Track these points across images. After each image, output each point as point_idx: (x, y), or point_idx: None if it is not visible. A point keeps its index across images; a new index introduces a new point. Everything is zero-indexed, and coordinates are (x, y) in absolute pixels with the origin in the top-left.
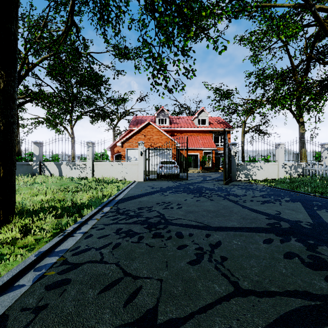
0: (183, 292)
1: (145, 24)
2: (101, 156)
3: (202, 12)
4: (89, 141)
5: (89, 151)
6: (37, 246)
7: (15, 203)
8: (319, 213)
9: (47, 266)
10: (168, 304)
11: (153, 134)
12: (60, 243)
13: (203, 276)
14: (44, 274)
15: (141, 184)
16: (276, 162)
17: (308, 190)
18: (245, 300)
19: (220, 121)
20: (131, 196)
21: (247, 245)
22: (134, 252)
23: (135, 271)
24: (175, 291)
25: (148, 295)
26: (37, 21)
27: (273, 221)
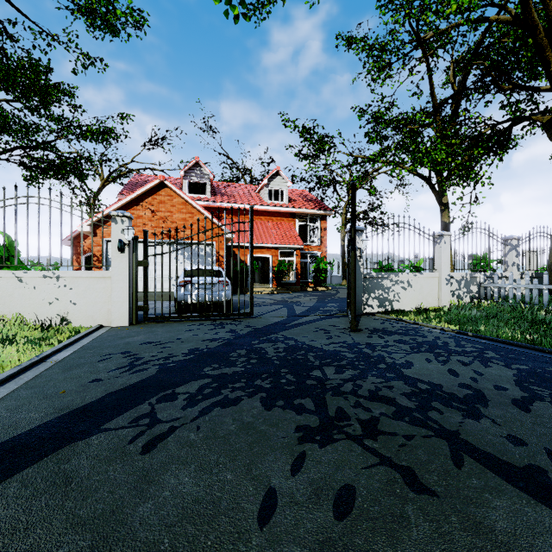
0: None
1: None
2: None
3: None
4: None
5: None
6: None
7: None
8: None
9: None
10: None
11: (173, 209)
12: None
13: None
14: None
15: (109, 340)
16: (434, 272)
17: None
18: None
19: (307, 197)
20: None
21: None
22: None
23: None
24: None
25: None
26: None
27: None
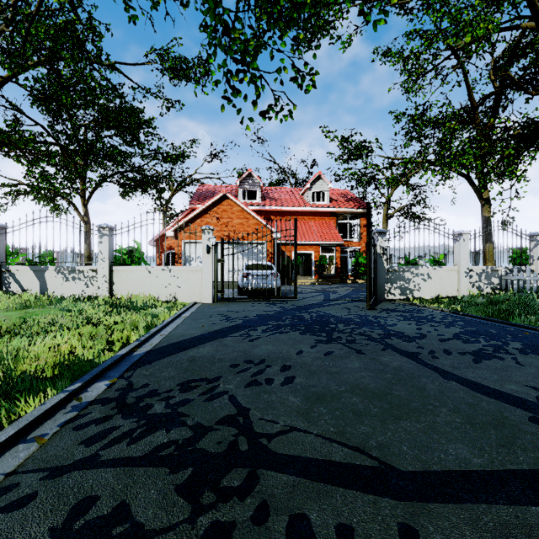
0: None
1: None
2: (127, 253)
3: None
4: (104, 225)
5: (103, 244)
6: None
7: None
8: None
9: None
10: None
11: (233, 216)
12: None
13: None
14: None
15: (206, 309)
16: (455, 266)
17: None
18: None
19: (348, 196)
20: (178, 341)
21: None
22: None
23: None
24: None
25: None
26: None
27: None
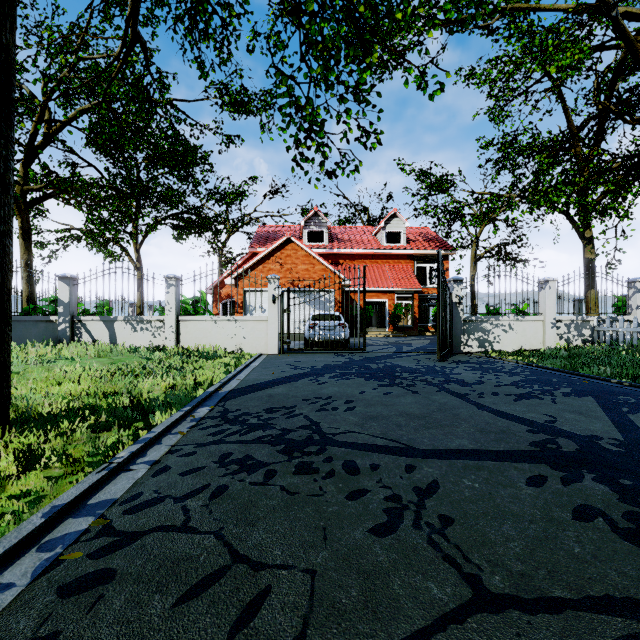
0: (362, 602)
1: (281, 41)
2: (193, 304)
3: (395, 13)
4: (171, 275)
5: (170, 294)
6: (50, 493)
7: (10, 400)
8: (634, 420)
9: (67, 540)
10: (328, 632)
11: (297, 261)
12: (101, 486)
13: (404, 562)
14: (59, 559)
15: (274, 360)
16: (540, 316)
17: (607, 373)
18: (498, 620)
19: (428, 236)
20: (254, 384)
21: (493, 489)
22: (256, 507)
23: (256, 550)
24: (344, 600)
25: (284, 609)
26: (68, 37)
27: (544, 437)
